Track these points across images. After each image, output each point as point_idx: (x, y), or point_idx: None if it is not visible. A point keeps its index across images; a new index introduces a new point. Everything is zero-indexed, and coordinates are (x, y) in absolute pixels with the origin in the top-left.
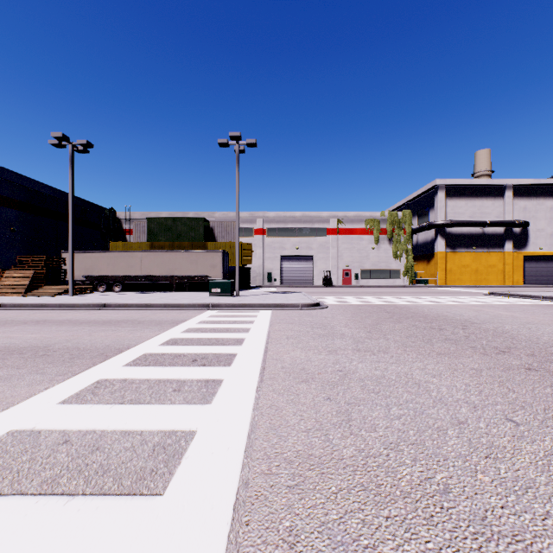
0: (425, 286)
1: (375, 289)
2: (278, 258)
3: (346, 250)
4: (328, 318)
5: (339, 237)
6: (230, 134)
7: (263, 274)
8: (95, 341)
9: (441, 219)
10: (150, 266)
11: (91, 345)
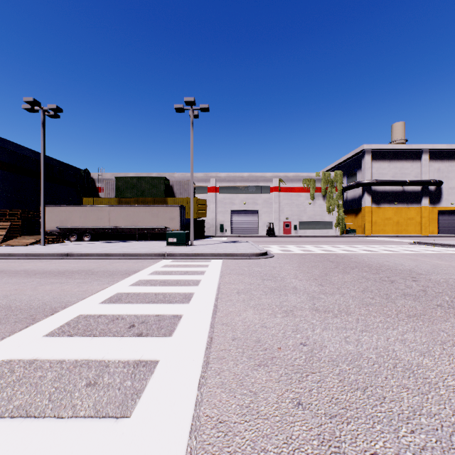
0: (354, 236)
1: (312, 238)
2: (229, 212)
3: (286, 205)
4: (277, 268)
5: (280, 194)
6: (185, 99)
7: (216, 225)
8: (34, 297)
9: (368, 179)
10: (117, 219)
11: (26, 302)
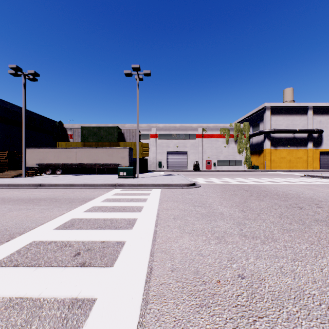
0: (258, 170)
1: (227, 172)
2: (165, 153)
3: (208, 147)
4: (204, 196)
5: (203, 139)
6: (132, 66)
7: (156, 163)
8: None
9: (268, 128)
10: (82, 157)
11: None
